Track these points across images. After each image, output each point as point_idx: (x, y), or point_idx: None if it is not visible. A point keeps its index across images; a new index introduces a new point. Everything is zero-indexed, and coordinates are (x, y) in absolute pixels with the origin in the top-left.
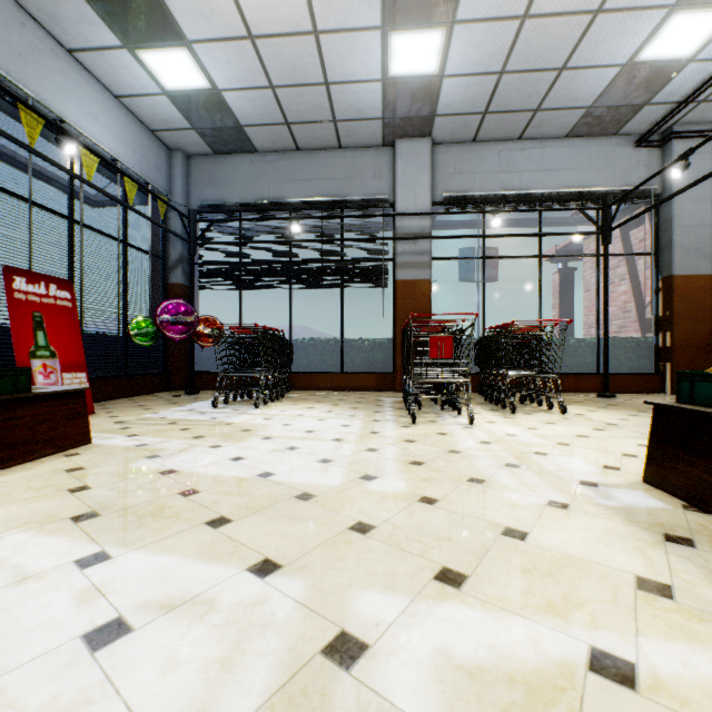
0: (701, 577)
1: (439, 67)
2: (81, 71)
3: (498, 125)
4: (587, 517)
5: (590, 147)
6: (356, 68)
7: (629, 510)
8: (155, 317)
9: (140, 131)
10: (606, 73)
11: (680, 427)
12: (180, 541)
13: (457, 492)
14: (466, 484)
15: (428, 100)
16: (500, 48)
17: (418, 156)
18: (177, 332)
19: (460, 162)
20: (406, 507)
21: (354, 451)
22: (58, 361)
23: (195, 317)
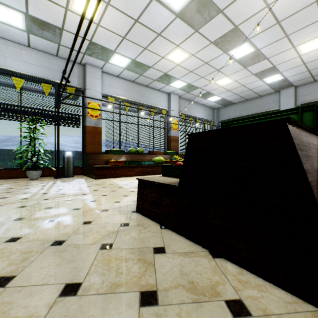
0: None
1: (283, 77)
2: (197, 104)
3: None
4: None
5: None
6: (257, 85)
7: None
8: None
9: (207, 109)
10: None
11: None
12: None
13: None
14: None
15: (285, 82)
16: (301, 69)
17: (289, 93)
18: None
19: (309, 90)
20: None
21: None
22: None
23: None
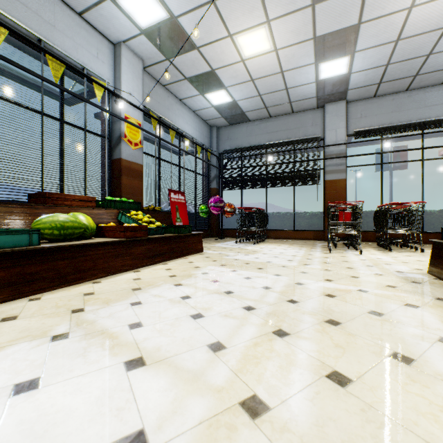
0: (410, 287)
1: (348, 70)
2: (183, 106)
3: (390, 86)
4: (386, 277)
5: None
6: (302, 80)
7: (407, 277)
8: (208, 204)
9: (200, 122)
10: None
11: (438, 249)
12: (252, 270)
13: (340, 269)
14: (344, 268)
15: (343, 84)
16: (384, 55)
17: (338, 111)
18: (216, 210)
19: (365, 110)
20: (319, 270)
21: (301, 258)
22: (182, 223)
23: (223, 204)
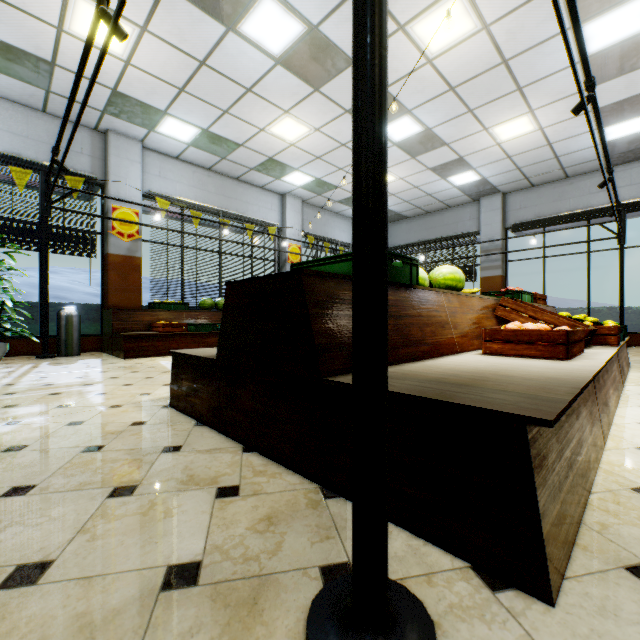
0: None
1: (480, 177)
2: (339, 217)
3: (542, 178)
4: None
5: (630, 169)
6: (439, 188)
7: None
8: None
9: None
10: (592, 149)
11: None
12: None
13: None
14: None
15: (485, 184)
16: (507, 165)
17: (493, 205)
18: None
19: (524, 201)
20: None
21: None
22: None
23: None
